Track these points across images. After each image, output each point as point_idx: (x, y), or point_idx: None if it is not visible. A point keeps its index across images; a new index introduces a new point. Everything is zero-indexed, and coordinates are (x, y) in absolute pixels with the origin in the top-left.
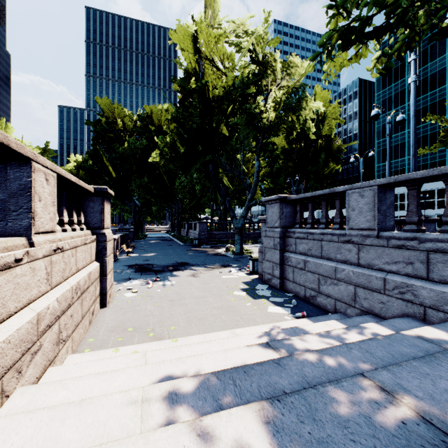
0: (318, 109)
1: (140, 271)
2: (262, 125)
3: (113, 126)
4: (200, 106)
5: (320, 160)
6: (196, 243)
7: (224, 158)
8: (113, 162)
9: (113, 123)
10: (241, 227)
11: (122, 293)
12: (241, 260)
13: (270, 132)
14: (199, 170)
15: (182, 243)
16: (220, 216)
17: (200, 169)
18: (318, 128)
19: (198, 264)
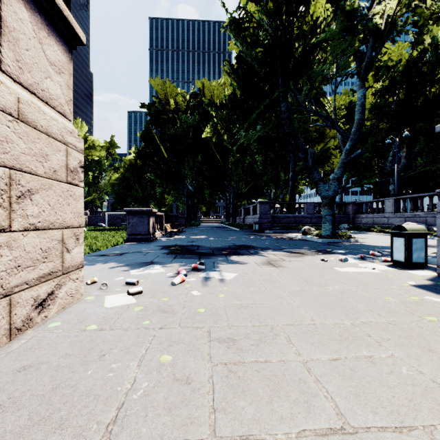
0: (434, 36)
1: (175, 253)
2: (370, 27)
3: (166, 107)
4: (269, 4)
5: (438, 111)
6: (256, 228)
7: (302, 95)
8: (165, 143)
9: (165, 103)
10: (332, 195)
11: (104, 294)
12: (341, 245)
13: (386, 36)
14: (265, 119)
15: (238, 229)
16: (283, 201)
17: (266, 118)
18: (434, 64)
19: (270, 248)
